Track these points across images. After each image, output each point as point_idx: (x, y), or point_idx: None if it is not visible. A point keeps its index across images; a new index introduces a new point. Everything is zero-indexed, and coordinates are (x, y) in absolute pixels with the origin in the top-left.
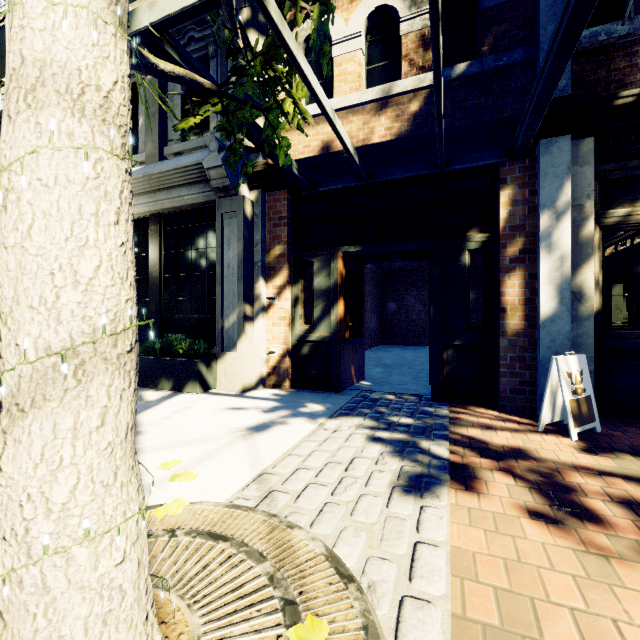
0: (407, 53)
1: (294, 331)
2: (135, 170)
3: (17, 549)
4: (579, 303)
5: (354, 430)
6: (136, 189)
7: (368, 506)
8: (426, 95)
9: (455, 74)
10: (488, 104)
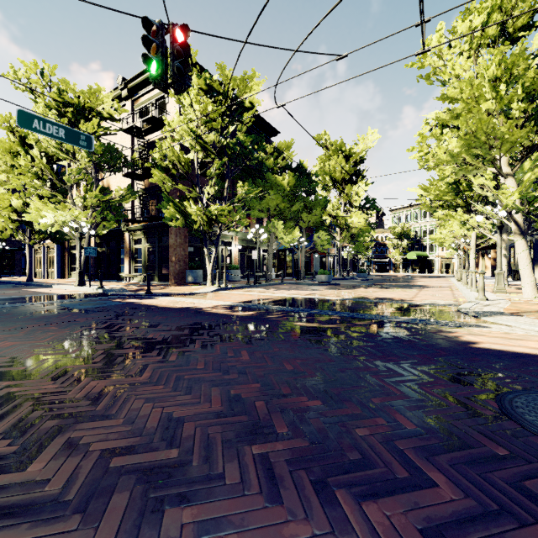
0: None
1: None
2: None
3: None
4: None
5: None
6: None
7: None
8: None
9: None
10: None
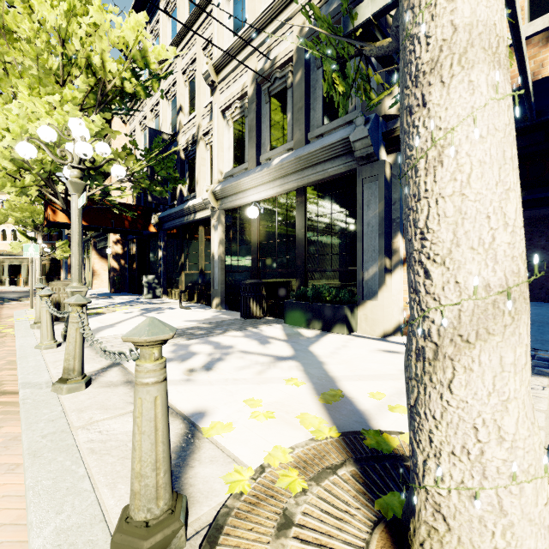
0: None
1: None
2: (287, 155)
3: (469, 466)
4: None
5: None
6: (288, 170)
7: None
8: None
9: None
10: None
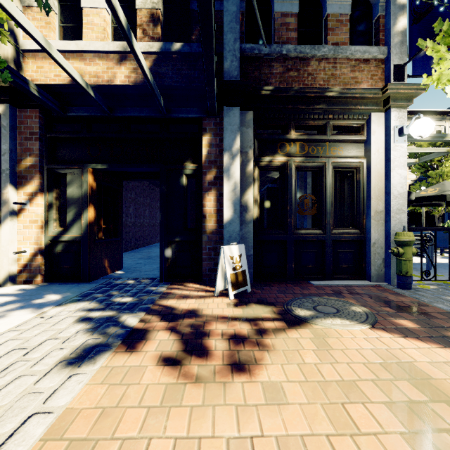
0: (141, 23)
1: (47, 233)
2: None
3: None
4: (246, 213)
5: (71, 314)
6: None
7: (14, 388)
8: (155, 58)
9: (174, 49)
10: (195, 76)
